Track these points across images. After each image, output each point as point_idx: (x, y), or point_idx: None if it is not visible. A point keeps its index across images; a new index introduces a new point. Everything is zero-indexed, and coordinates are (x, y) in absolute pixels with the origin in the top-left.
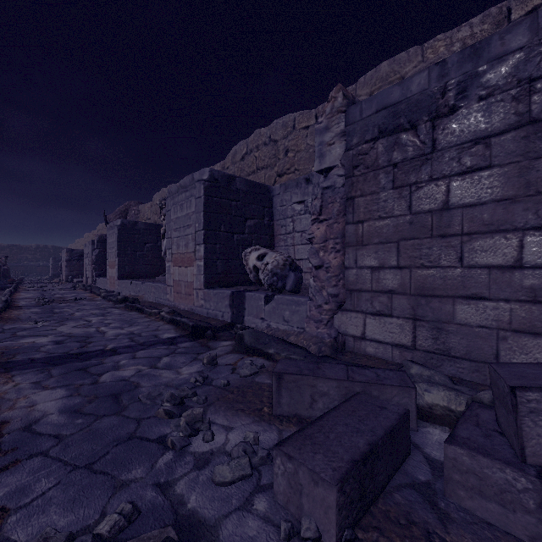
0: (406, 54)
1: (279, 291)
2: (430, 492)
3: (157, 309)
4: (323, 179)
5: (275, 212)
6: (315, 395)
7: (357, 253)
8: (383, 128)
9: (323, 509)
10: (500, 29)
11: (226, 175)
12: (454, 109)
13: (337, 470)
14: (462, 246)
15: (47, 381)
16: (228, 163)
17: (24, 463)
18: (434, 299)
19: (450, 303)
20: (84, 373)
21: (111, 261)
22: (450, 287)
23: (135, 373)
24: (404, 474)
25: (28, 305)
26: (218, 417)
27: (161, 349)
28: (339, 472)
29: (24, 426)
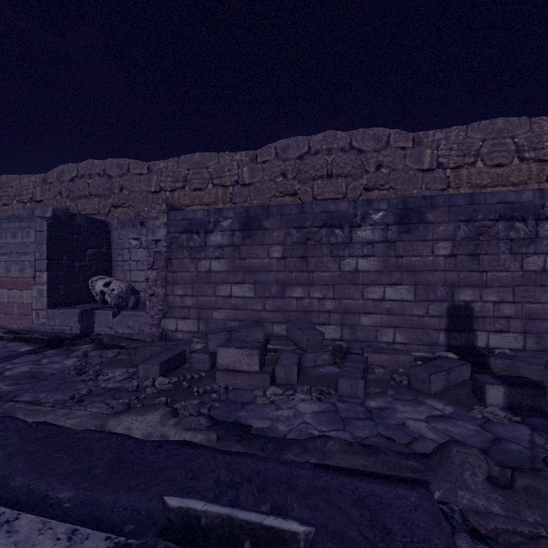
0: (209, 154)
1: (123, 308)
2: (188, 368)
3: None
4: (155, 246)
5: (113, 242)
6: (152, 353)
7: (174, 288)
8: (186, 228)
9: (155, 372)
10: (253, 163)
11: (68, 213)
12: (212, 231)
13: (160, 362)
14: (215, 288)
15: None
16: (52, 178)
17: (22, 395)
18: (206, 310)
19: (211, 311)
20: None
21: None
22: (211, 304)
23: (31, 368)
24: (182, 367)
25: None
26: (105, 371)
27: (32, 356)
28: (160, 362)
29: None
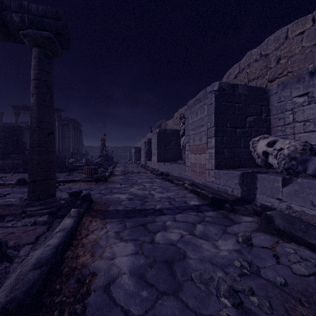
0: None
1: (295, 175)
2: None
3: (180, 181)
4: None
5: (272, 108)
6: None
7: None
8: None
9: None
10: None
11: (231, 85)
12: None
13: None
14: None
15: (123, 232)
16: None
17: None
18: None
19: None
20: (144, 228)
21: (153, 152)
22: None
23: (180, 239)
24: None
25: (118, 174)
26: None
27: (192, 215)
28: None
29: (105, 284)
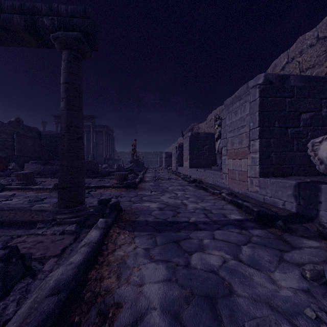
0: None
1: None
2: None
3: (216, 190)
4: None
5: None
6: None
7: None
8: None
9: None
10: None
11: (279, 76)
12: None
13: None
14: None
15: (153, 250)
16: None
17: None
18: None
19: None
20: (177, 246)
21: (185, 157)
22: None
23: (222, 264)
24: None
25: (149, 180)
26: None
27: (235, 233)
28: None
29: (132, 321)
